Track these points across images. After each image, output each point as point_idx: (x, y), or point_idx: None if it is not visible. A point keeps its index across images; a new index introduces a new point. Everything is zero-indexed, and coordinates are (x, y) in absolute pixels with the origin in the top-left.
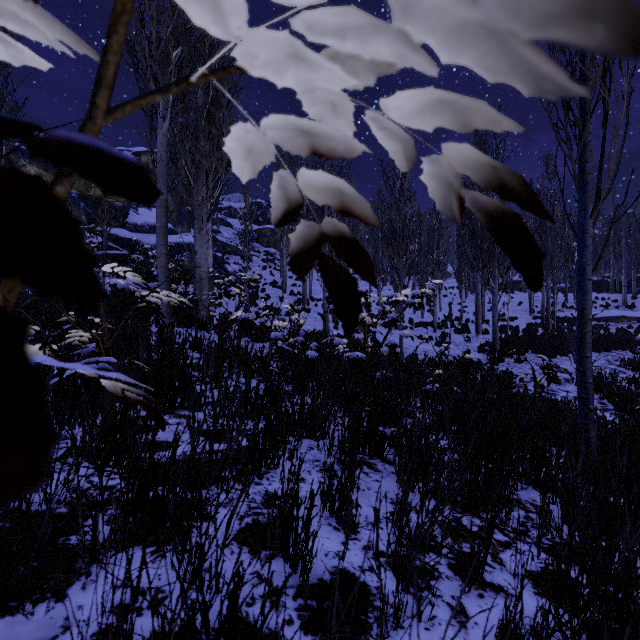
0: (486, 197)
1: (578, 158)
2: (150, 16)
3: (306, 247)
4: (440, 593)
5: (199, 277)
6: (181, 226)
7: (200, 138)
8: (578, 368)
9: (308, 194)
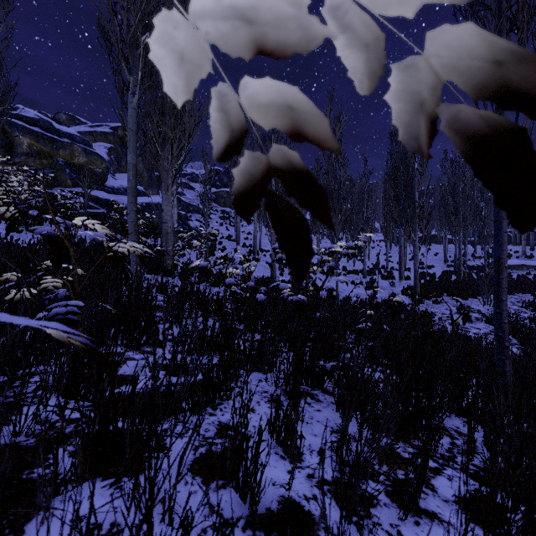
0: (475, 111)
1: None
2: (121, 5)
3: (252, 185)
4: (379, 521)
5: (165, 231)
6: (151, 189)
7: (166, 113)
8: (495, 310)
9: (253, 115)
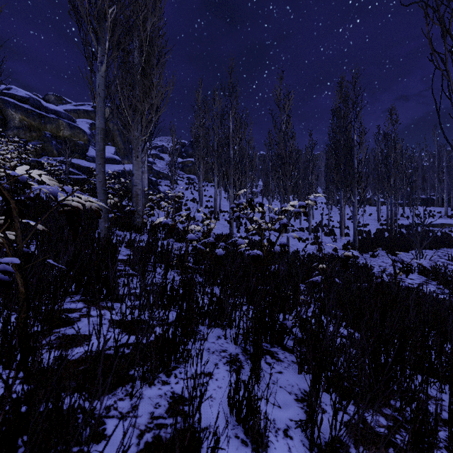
0: None
1: None
2: None
3: None
4: None
5: (135, 193)
6: (127, 159)
7: (136, 88)
8: None
9: None
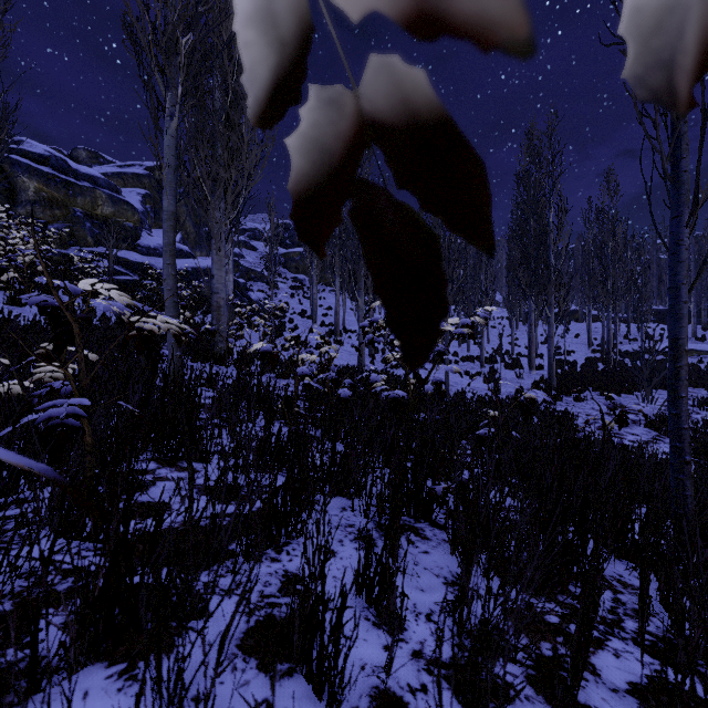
0: None
1: (670, 153)
2: None
3: (325, 175)
4: None
5: (216, 304)
6: (200, 249)
7: (218, 146)
8: (670, 411)
9: None
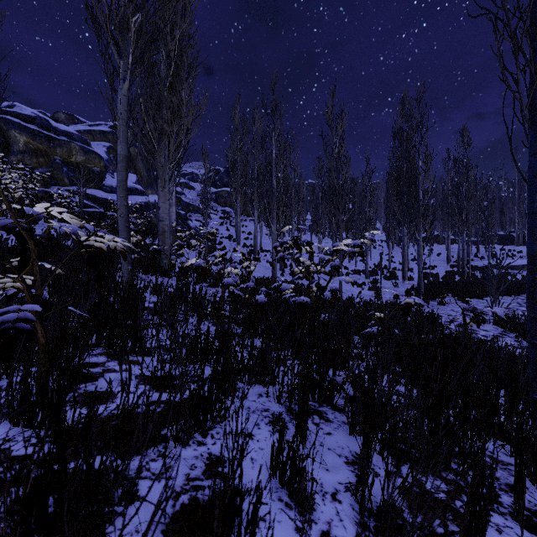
0: None
1: (529, 102)
2: None
3: None
4: None
5: (162, 230)
6: (151, 189)
7: (163, 107)
8: (529, 314)
9: None
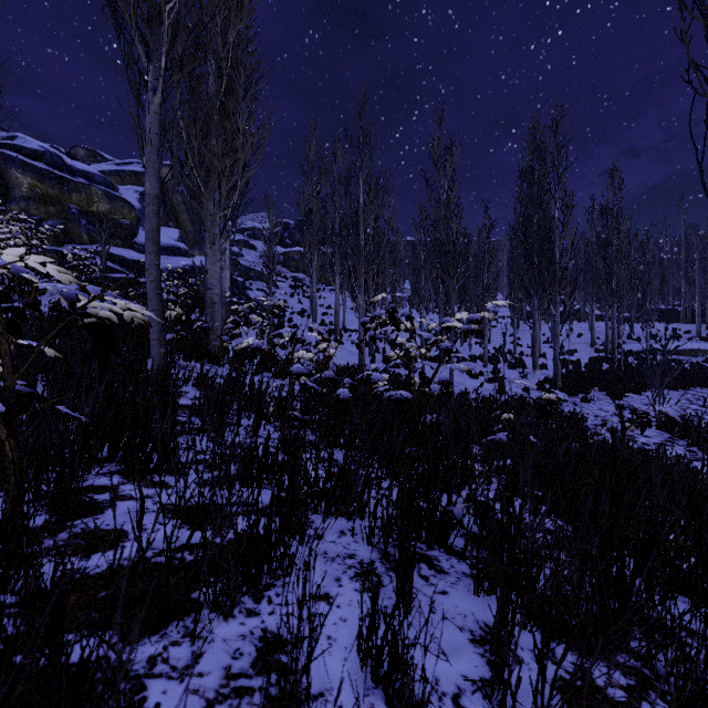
0: None
1: None
2: None
3: None
4: None
5: (210, 301)
6: (198, 248)
7: (212, 135)
8: None
9: None
